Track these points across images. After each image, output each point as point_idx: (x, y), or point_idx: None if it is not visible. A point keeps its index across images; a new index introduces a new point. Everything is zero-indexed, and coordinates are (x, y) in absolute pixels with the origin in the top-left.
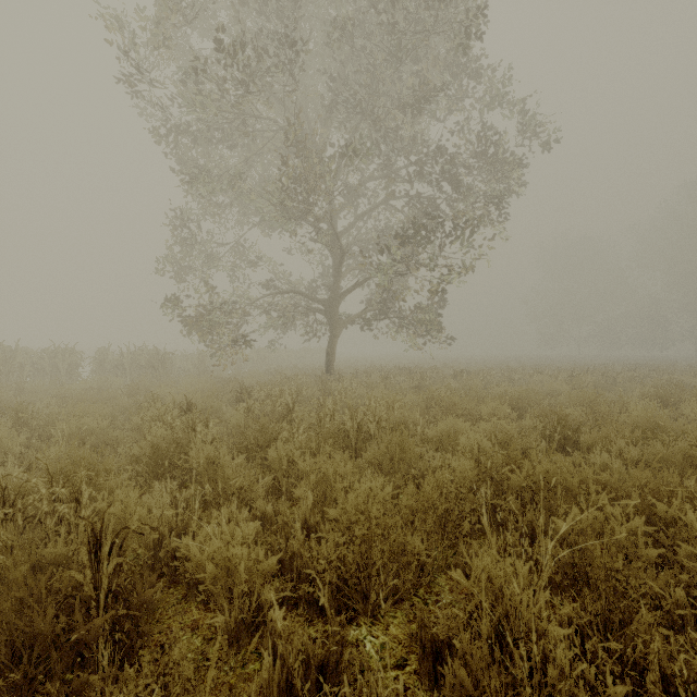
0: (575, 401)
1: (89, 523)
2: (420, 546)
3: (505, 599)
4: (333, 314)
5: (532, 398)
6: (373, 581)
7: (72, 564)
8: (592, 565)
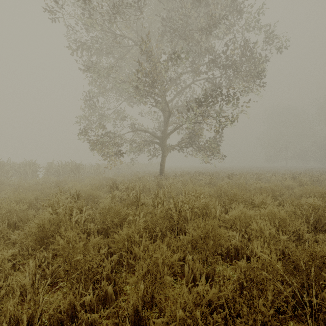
0: (310, 193)
1: None
2: None
3: None
4: (164, 144)
5: (280, 191)
6: None
7: None
8: None
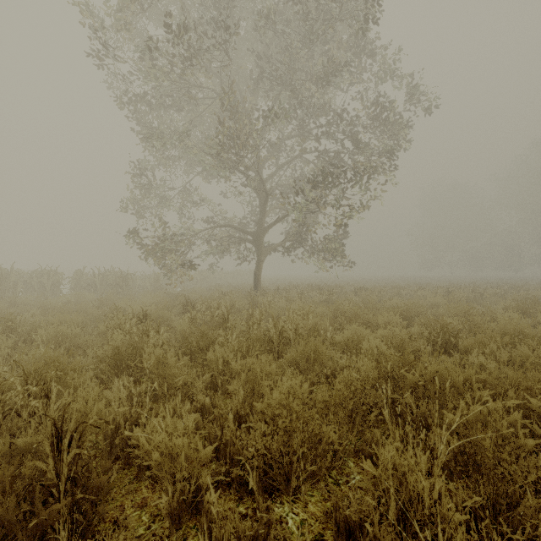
0: (452, 312)
1: (52, 419)
2: (334, 435)
3: (409, 485)
4: (260, 243)
5: (417, 309)
6: (294, 466)
7: (41, 451)
8: (478, 452)
